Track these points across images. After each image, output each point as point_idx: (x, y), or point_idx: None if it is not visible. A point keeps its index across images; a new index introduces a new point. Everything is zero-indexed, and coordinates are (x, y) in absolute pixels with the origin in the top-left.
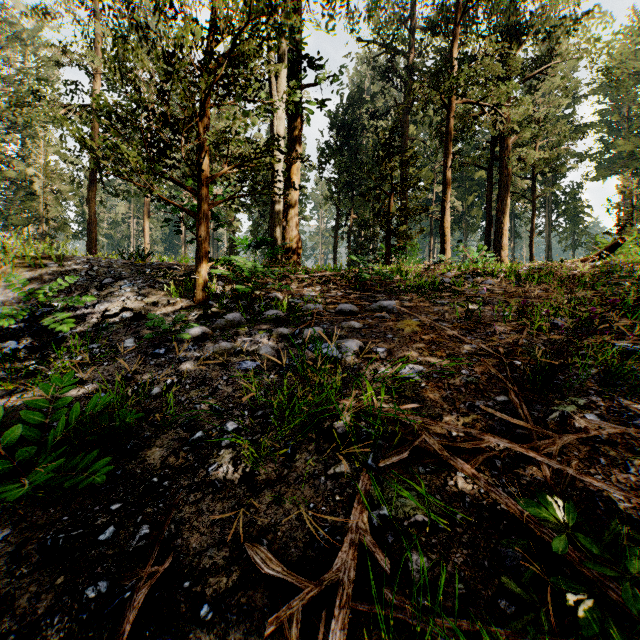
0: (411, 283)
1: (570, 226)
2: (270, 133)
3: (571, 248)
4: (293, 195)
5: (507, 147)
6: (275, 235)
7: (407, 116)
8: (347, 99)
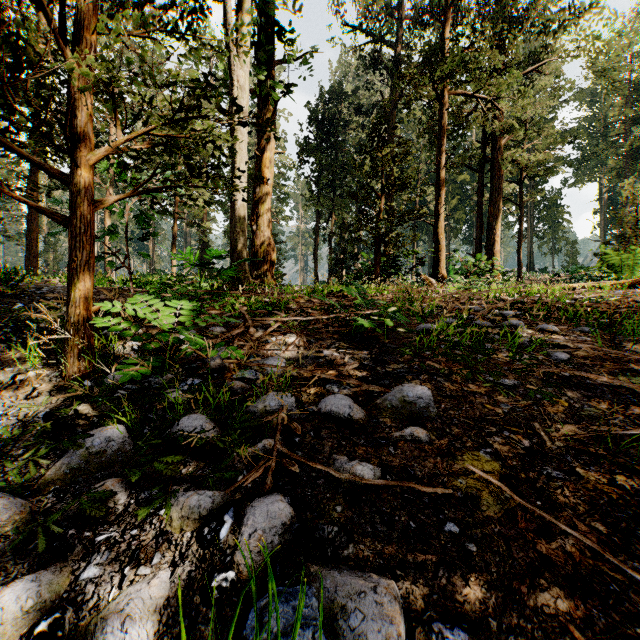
0: (436, 331)
1: (550, 231)
2: (229, 108)
3: (551, 253)
4: (265, 193)
5: (499, 148)
6: (236, 245)
7: (393, 112)
8: (328, 92)
